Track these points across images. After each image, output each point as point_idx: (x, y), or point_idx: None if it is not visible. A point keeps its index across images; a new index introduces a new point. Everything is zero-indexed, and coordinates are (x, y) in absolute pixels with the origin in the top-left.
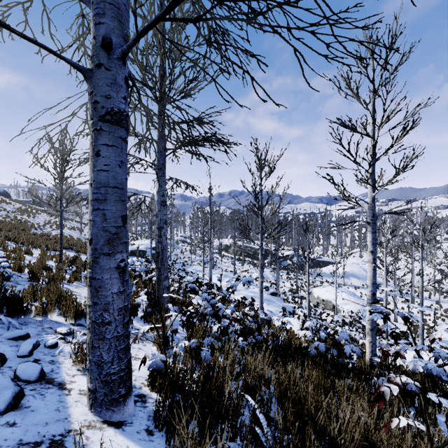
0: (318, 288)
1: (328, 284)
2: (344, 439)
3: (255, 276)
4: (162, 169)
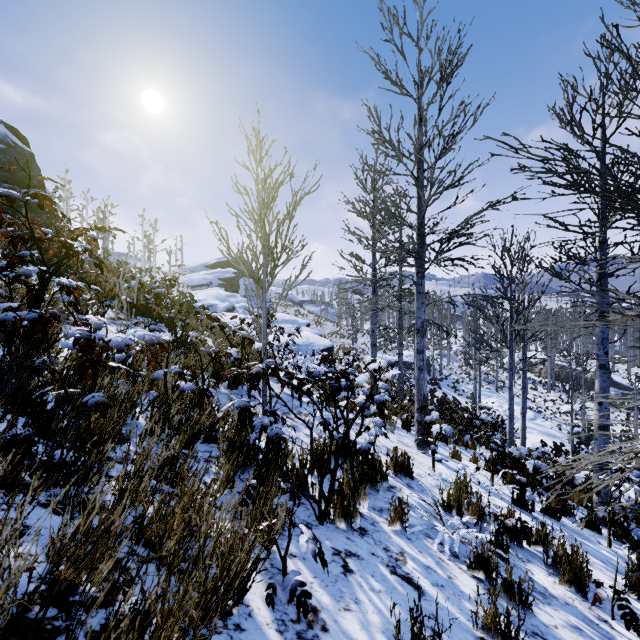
0: None
1: None
2: None
3: (565, 409)
4: (400, 326)
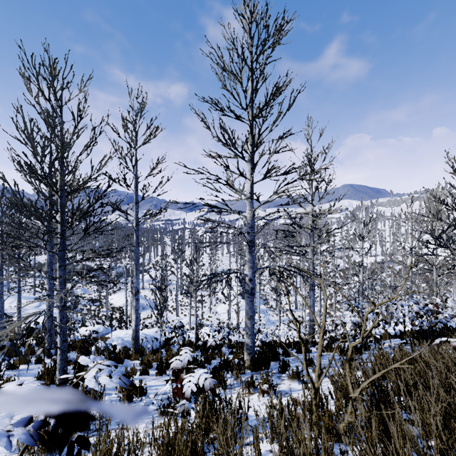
0: (112, 296)
1: (123, 291)
2: None
3: None
4: None
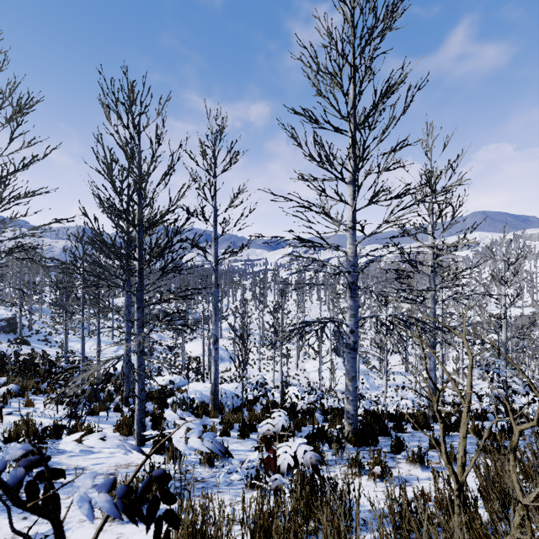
0: (189, 344)
1: (200, 339)
2: None
3: None
4: None
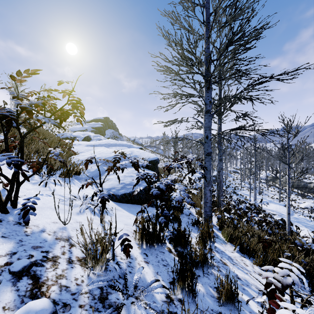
0: None
1: None
2: (277, 250)
3: (303, 206)
4: (220, 143)
